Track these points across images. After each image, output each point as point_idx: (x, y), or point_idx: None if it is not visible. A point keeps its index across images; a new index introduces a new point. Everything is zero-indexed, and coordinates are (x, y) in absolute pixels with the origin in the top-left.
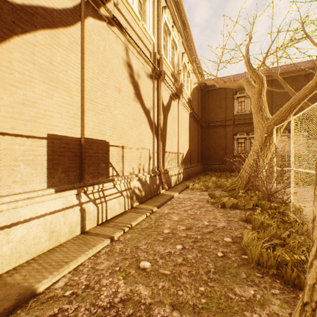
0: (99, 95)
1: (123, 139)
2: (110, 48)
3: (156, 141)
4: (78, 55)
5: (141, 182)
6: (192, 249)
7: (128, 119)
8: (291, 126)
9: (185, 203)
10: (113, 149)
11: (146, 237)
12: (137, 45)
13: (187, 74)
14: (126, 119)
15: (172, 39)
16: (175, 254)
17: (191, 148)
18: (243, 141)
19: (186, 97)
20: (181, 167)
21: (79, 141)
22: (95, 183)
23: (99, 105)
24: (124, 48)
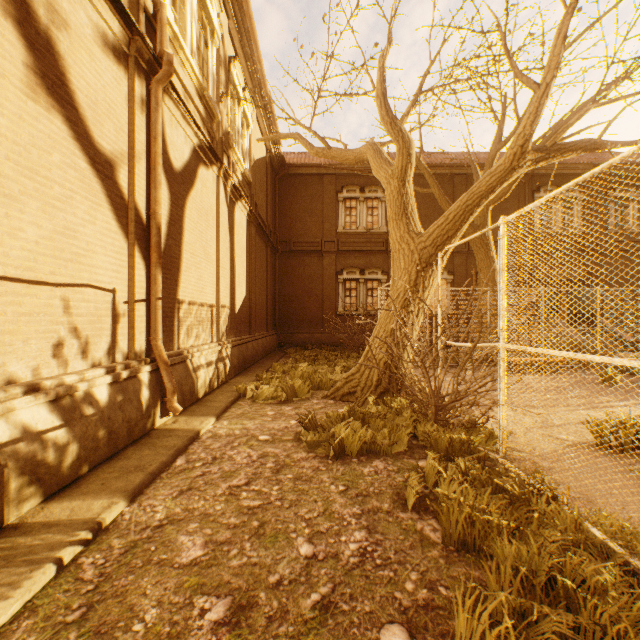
0: None
1: None
2: None
3: (144, 266)
4: None
5: (66, 407)
6: None
7: None
8: (500, 239)
9: (235, 458)
10: None
11: None
12: None
13: (242, 118)
14: None
15: None
16: None
17: (252, 296)
18: (354, 286)
19: (240, 172)
20: (227, 341)
21: None
22: None
23: None
24: None
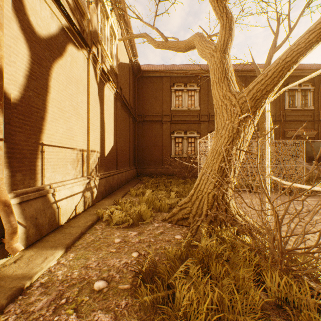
0: None
1: None
2: None
3: None
4: None
5: None
6: None
7: None
8: None
9: None
10: None
11: None
12: None
13: (111, 31)
14: None
15: None
16: None
17: (118, 145)
18: (181, 141)
19: (109, 65)
20: (95, 175)
21: None
22: None
23: None
24: None
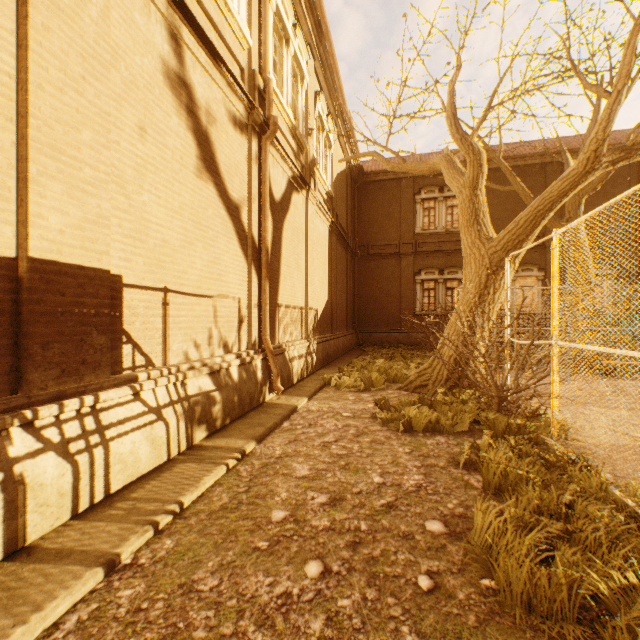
0: (85, 139)
1: (167, 270)
2: (126, 20)
3: (257, 280)
4: (5, 3)
5: (218, 378)
6: (350, 573)
7: (182, 220)
8: (553, 249)
9: (325, 425)
10: (136, 296)
11: (220, 543)
12: (206, 38)
13: (325, 141)
14: (176, 219)
15: (294, 55)
16: (302, 600)
17: (333, 298)
18: (433, 286)
19: (323, 189)
20: (313, 338)
21: (12, 268)
22: (68, 391)
23: (85, 168)
24: (170, 36)
